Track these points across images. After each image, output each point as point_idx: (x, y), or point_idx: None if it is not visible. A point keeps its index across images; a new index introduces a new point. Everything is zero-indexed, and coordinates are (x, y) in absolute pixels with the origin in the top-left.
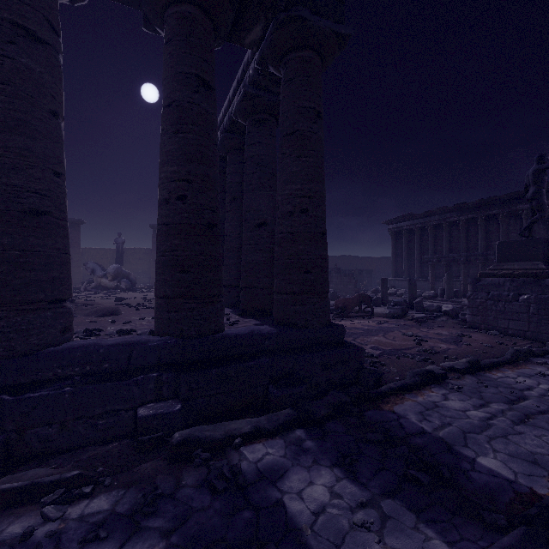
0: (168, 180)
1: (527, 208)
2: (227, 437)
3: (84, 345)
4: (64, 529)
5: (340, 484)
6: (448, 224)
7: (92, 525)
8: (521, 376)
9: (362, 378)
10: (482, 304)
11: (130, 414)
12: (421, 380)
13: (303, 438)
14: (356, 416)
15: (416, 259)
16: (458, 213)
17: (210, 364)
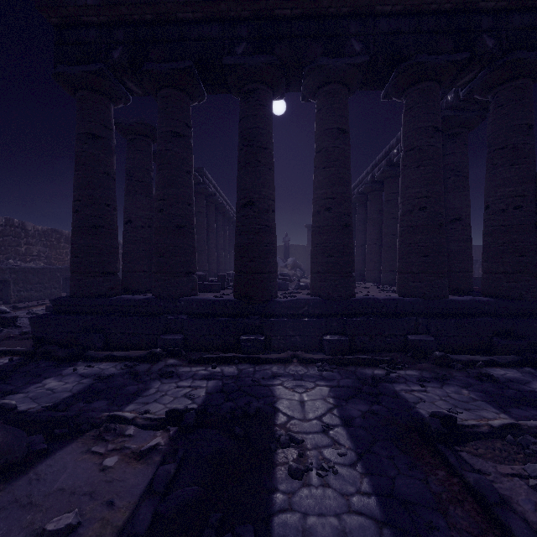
0: (412, 198)
1: None
2: (471, 360)
3: (370, 297)
4: (403, 376)
5: None
6: None
7: (416, 378)
8: None
9: None
10: None
11: (402, 338)
12: None
13: (533, 372)
14: None
15: None
16: None
17: (446, 317)
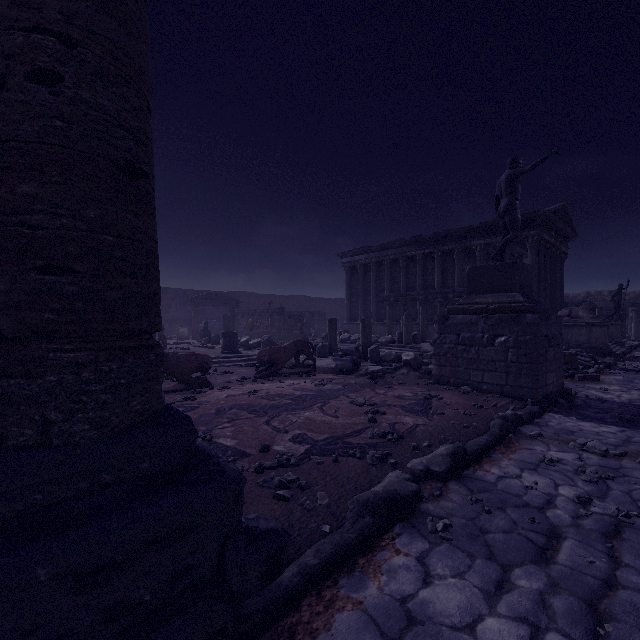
0: None
1: (481, 243)
2: None
3: None
4: None
5: None
6: (405, 259)
7: None
8: (525, 469)
9: (230, 565)
10: (451, 351)
11: None
12: (376, 523)
13: None
14: None
15: (372, 299)
16: (415, 247)
17: None
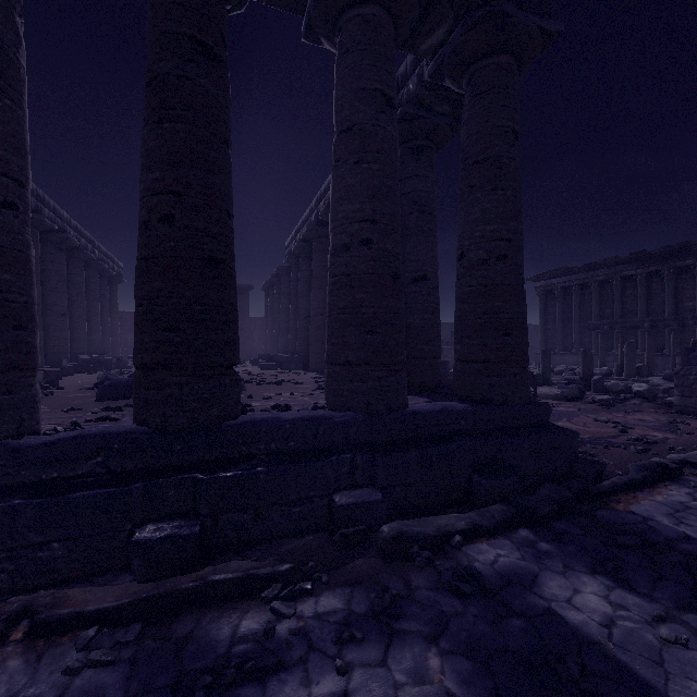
0: (349, 221)
1: None
2: (443, 534)
3: (265, 419)
4: (306, 628)
5: (615, 593)
6: (620, 279)
7: (335, 625)
8: None
9: (578, 470)
10: None
11: (324, 503)
12: (652, 475)
13: (533, 540)
14: (586, 516)
15: (574, 326)
16: (635, 264)
17: (404, 445)
